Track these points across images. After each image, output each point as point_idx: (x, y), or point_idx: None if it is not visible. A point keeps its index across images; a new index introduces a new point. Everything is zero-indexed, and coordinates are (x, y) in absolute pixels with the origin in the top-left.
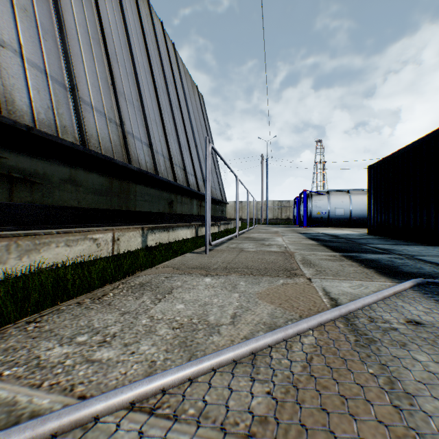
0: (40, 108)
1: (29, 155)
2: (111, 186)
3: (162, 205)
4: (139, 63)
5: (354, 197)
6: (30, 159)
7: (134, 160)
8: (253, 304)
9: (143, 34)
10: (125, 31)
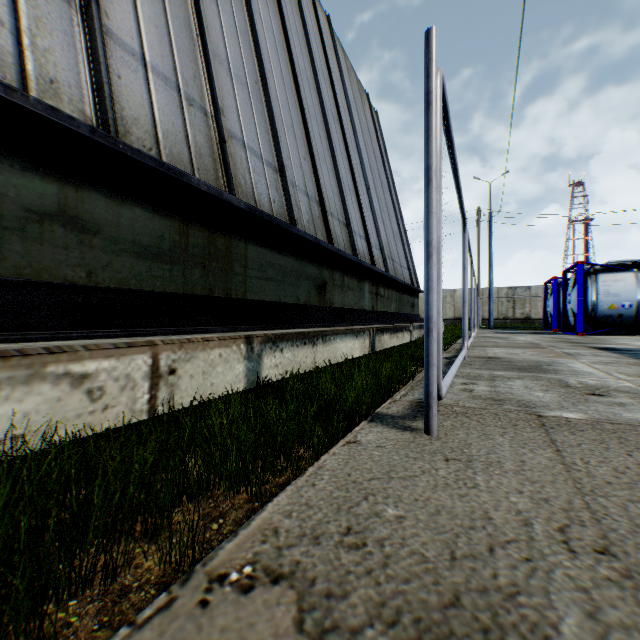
0: None
1: None
2: (184, 242)
3: (305, 290)
4: (263, 22)
5: None
6: None
7: (244, 192)
8: None
9: None
10: None
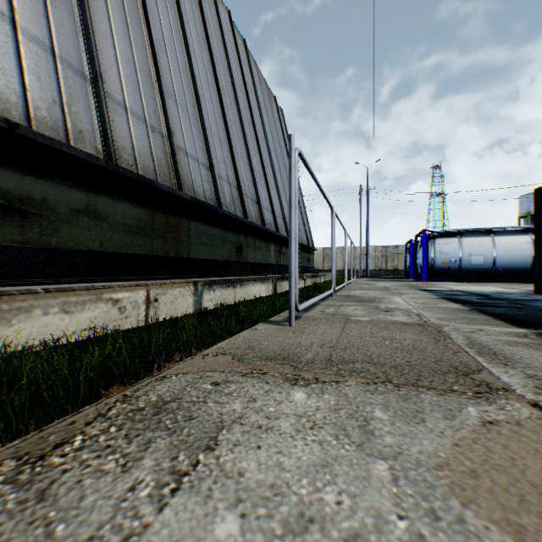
0: (41, 101)
1: (17, 170)
2: (152, 222)
3: (228, 250)
4: (197, 58)
5: (500, 238)
6: (19, 176)
7: (187, 186)
8: (456, 533)
9: (203, 22)
10: (178, 14)
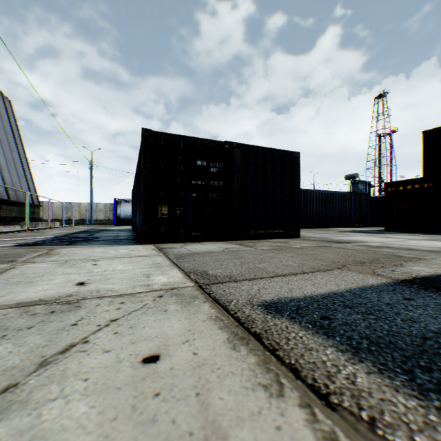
0: None
1: None
2: None
3: None
4: None
5: None
6: None
7: None
8: None
9: None
10: None
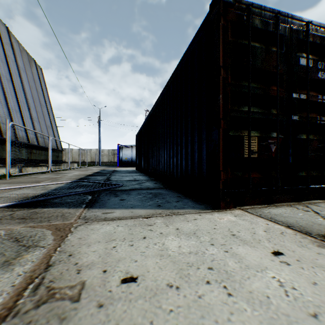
0: None
1: None
2: None
3: None
4: None
5: None
6: None
7: None
8: None
9: None
10: None
